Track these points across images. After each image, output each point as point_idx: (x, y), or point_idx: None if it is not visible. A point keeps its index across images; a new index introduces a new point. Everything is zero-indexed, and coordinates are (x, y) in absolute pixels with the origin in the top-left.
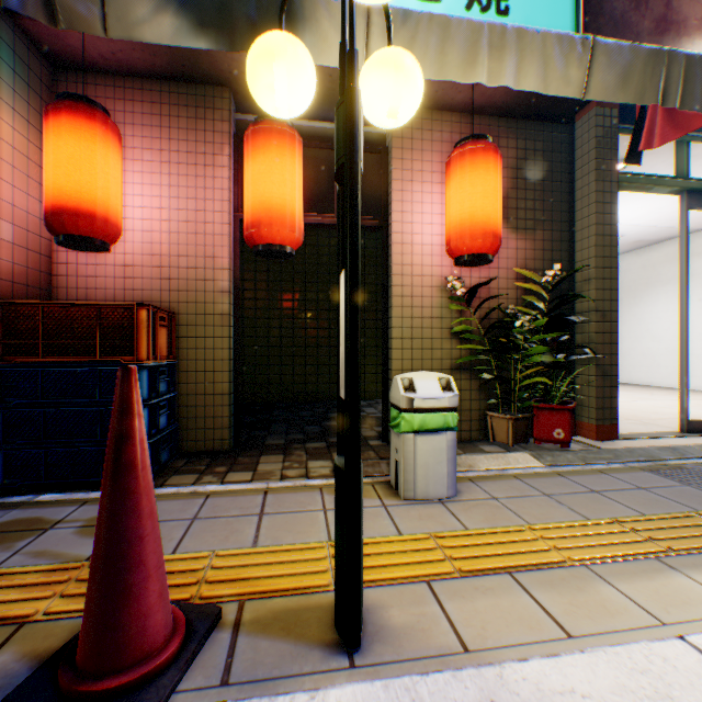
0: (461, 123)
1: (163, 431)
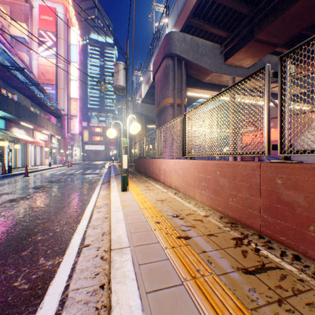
0: None
1: None
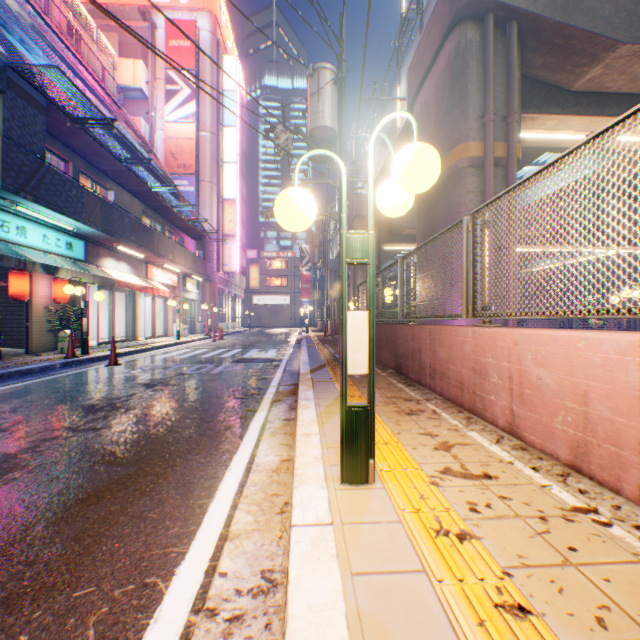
0: None
1: None
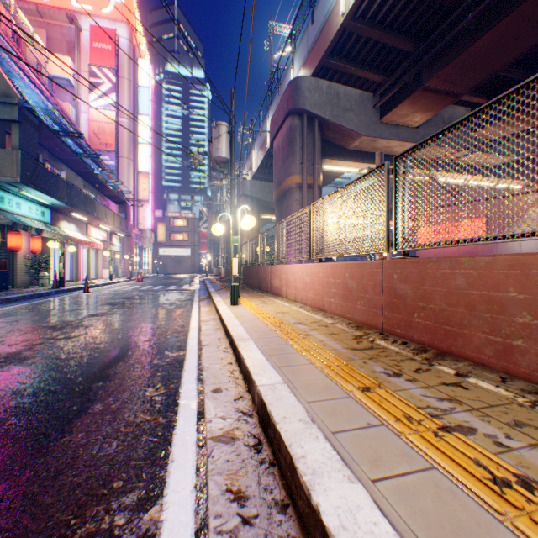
0: None
1: (2, 283)
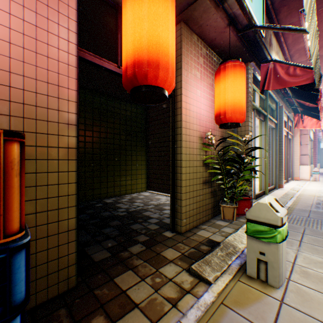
0: (206, 50)
1: None
